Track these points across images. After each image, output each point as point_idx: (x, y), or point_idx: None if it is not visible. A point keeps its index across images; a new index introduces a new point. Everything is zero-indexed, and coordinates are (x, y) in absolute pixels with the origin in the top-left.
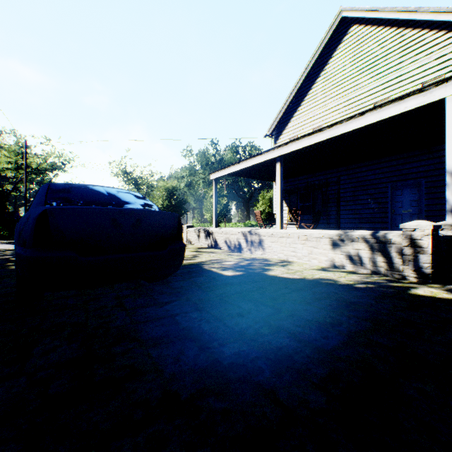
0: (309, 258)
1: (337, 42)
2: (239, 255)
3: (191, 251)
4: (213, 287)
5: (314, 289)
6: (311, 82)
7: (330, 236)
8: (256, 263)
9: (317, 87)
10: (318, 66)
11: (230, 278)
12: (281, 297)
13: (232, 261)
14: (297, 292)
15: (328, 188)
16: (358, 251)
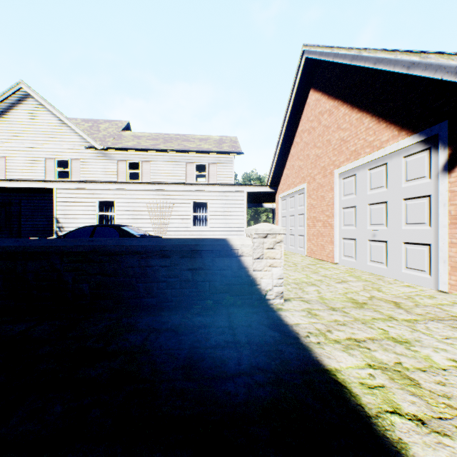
0: None
1: (20, 101)
2: None
3: None
4: None
5: None
6: None
7: None
8: None
9: (1, 125)
10: (2, 109)
11: None
12: None
13: None
14: None
15: (11, 207)
16: None
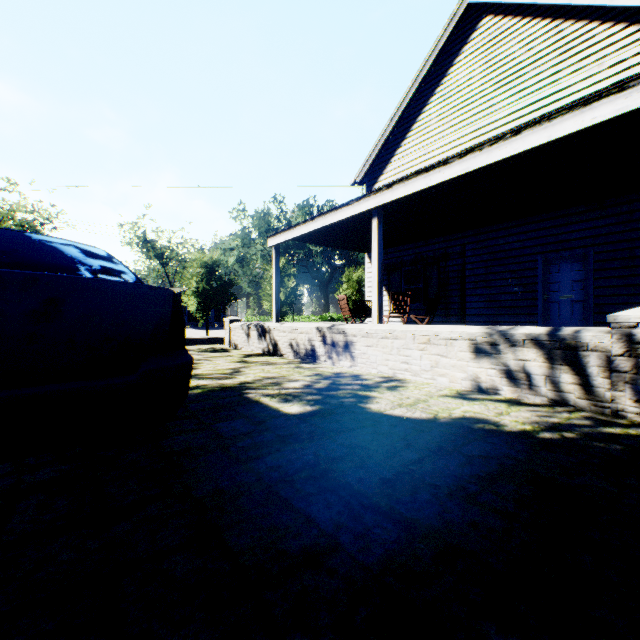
0: (433, 373)
1: (462, 42)
2: (312, 368)
3: (232, 362)
4: (256, 447)
5: (467, 450)
6: (421, 102)
7: (472, 336)
8: (341, 383)
9: (431, 111)
10: (433, 79)
11: (294, 422)
12: (405, 478)
13: (299, 381)
14: (435, 457)
15: (447, 263)
16: (524, 362)
